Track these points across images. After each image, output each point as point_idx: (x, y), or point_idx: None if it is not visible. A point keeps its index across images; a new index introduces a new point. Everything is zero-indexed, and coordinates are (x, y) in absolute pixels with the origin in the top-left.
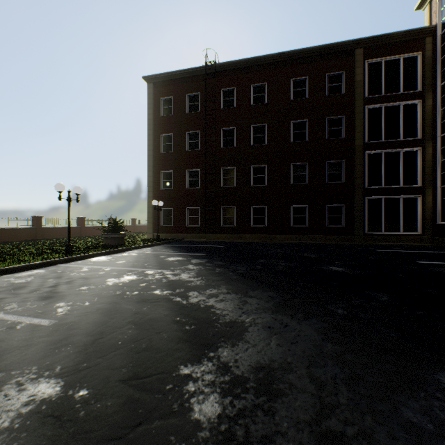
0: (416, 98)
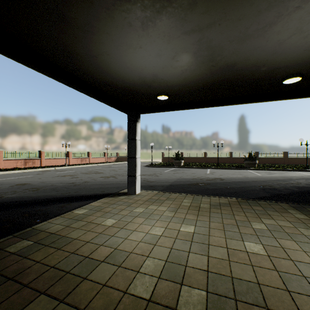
0: None
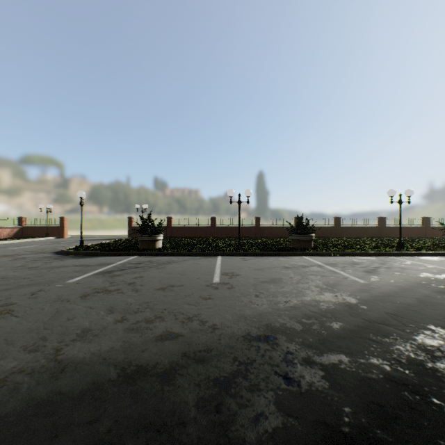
0: None
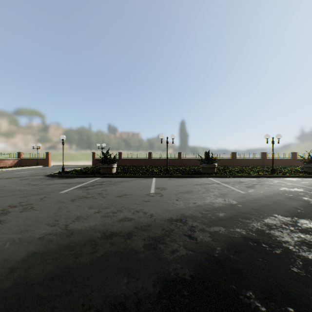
0: None
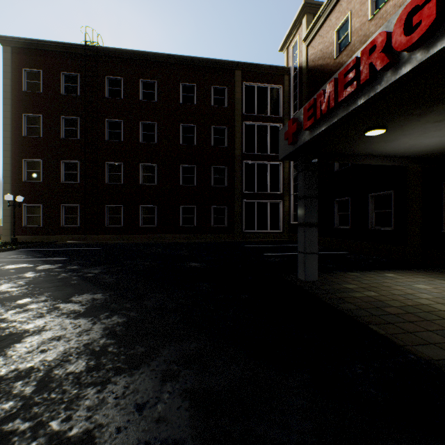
0: (278, 122)
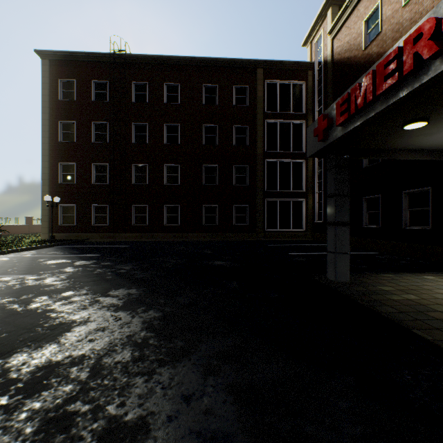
0: (301, 119)
